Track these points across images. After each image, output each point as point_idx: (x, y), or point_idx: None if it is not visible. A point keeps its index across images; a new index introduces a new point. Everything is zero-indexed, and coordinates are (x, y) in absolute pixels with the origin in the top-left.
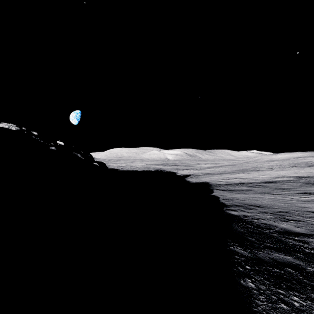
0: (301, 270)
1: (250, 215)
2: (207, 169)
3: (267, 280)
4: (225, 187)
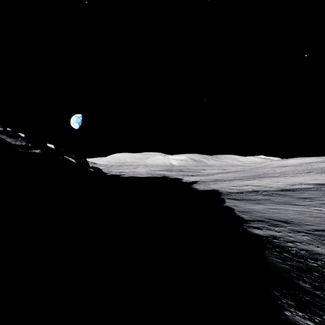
0: None
1: (280, 236)
2: (215, 175)
3: None
4: (237, 196)
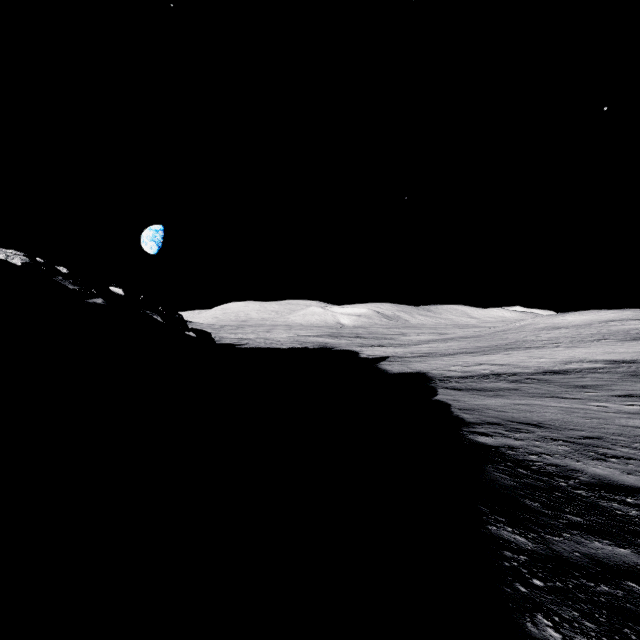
0: None
1: (521, 446)
2: (423, 345)
3: (588, 619)
4: (461, 383)
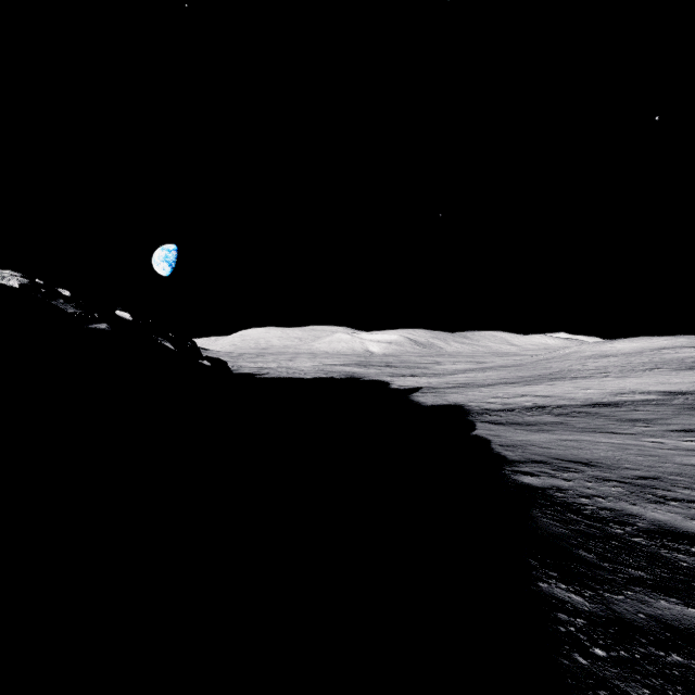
0: None
1: (570, 487)
2: (459, 375)
3: None
4: (502, 417)
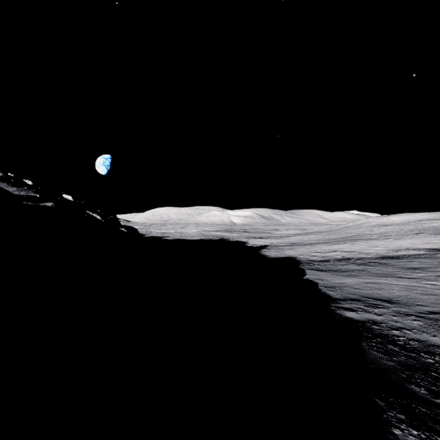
0: None
1: (382, 320)
2: (291, 237)
3: None
4: (322, 265)
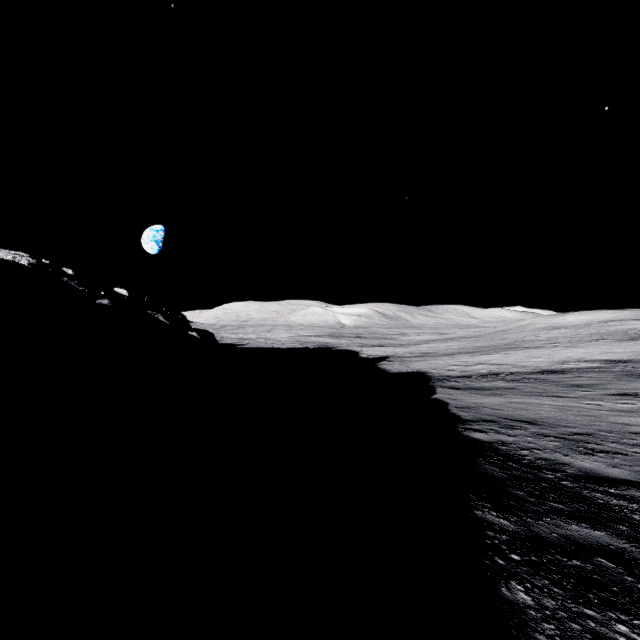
0: (630, 562)
1: (513, 441)
2: (423, 345)
3: (557, 586)
4: (460, 382)
